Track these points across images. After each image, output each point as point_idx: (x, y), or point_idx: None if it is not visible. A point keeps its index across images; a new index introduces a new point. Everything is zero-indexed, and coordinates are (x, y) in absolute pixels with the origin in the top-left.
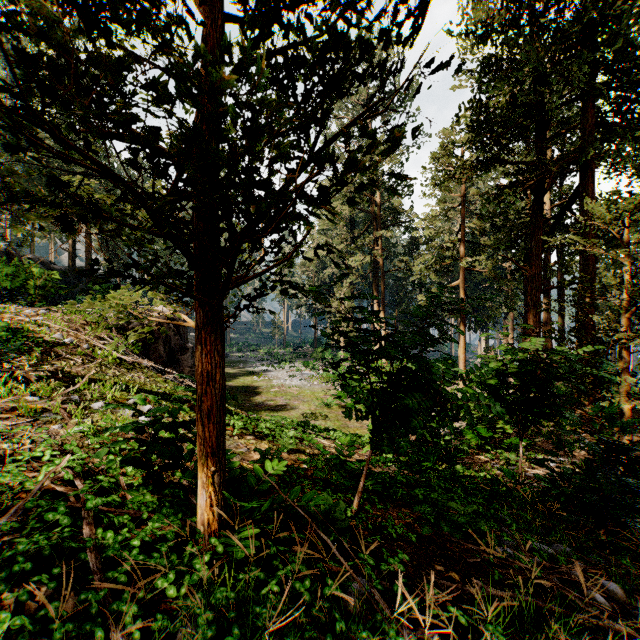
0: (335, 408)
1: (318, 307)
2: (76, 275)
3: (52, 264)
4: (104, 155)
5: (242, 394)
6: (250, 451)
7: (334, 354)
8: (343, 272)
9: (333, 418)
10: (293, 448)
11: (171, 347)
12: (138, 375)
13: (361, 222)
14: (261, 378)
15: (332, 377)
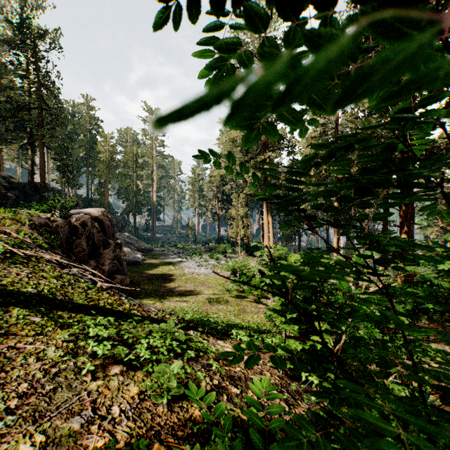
0: (234, 293)
1: (221, 213)
2: (35, 188)
3: (12, 178)
4: (56, 96)
5: (159, 281)
6: (93, 420)
7: (233, 249)
8: (239, 188)
9: (233, 302)
10: (182, 382)
11: (94, 242)
12: (21, 270)
13: (253, 149)
14: (176, 267)
15: (232, 267)
